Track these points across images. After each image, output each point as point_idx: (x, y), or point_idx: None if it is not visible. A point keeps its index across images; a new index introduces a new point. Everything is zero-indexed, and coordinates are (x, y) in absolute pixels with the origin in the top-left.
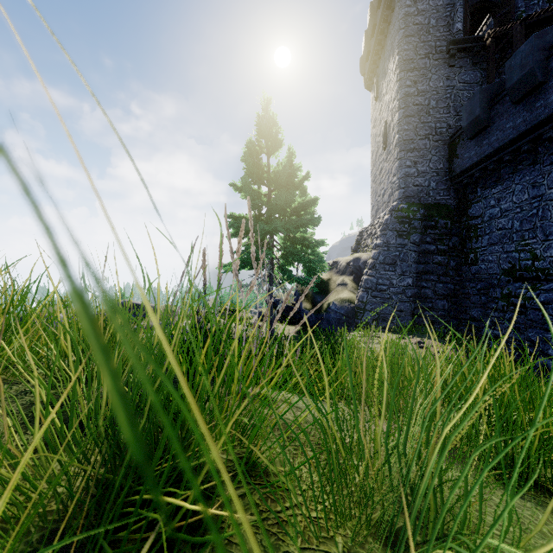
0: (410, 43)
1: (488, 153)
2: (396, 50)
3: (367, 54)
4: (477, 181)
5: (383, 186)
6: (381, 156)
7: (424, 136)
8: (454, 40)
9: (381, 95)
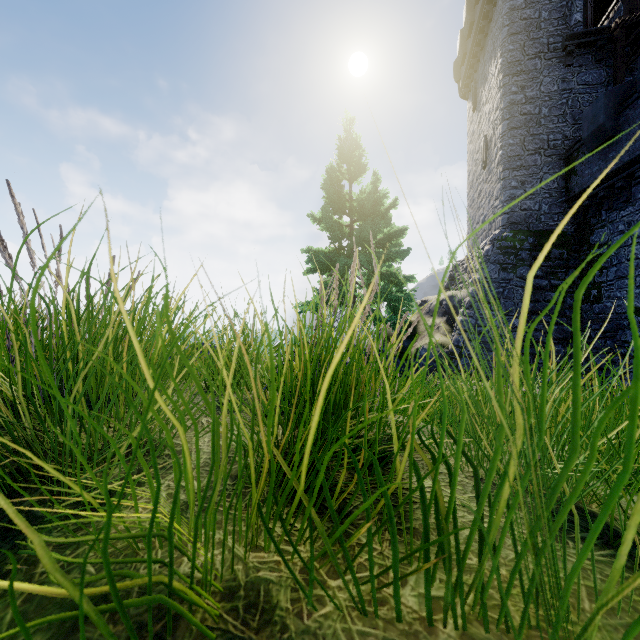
0: (517, 42)
1: (615, 168)
2: (498, 51)
3: (463, 58)
4: (601, 202)
5: (482, 211)
6: (480, 177)
7: (534, 151)
8: (572, 34)
9: (480, 104)
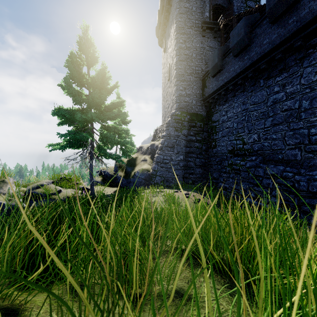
0: (182, 18)
1: (222, 85)
2: (174, 20)
3: (159, 24)
4: (216, 101)
5: (168, 102)
6: (167, 85)
7: (190, 74)
8: (205, 21)
9: (167, 49)
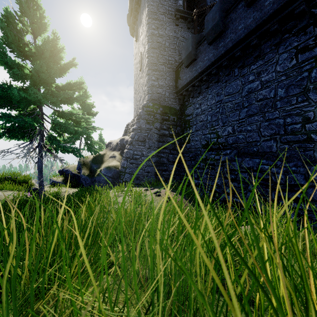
0: (155, 2)
1: (195, 75)
2: (146, 4)
3: (131, 11)
4: (190, 94)
5: (140, 94)
6: (139, 76)
7: (162, 63)
8: (178, 9)
9: (139, 37)
